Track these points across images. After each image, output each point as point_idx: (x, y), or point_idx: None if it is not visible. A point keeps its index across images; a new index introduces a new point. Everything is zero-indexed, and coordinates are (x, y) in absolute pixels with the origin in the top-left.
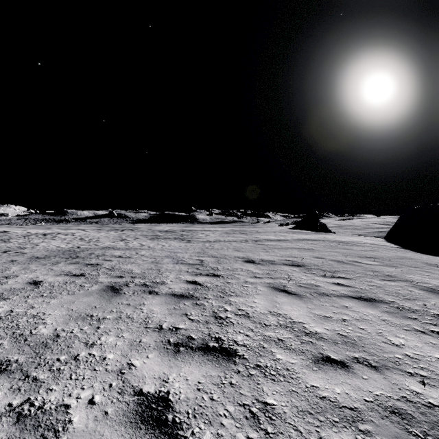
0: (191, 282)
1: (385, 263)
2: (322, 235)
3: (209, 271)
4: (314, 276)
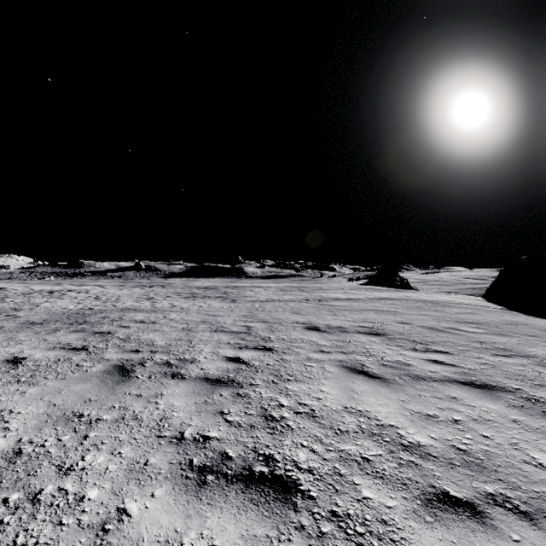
0: (232, 360)
1: (492, 330)
2: (404, 293)
3: (258, 343)
4: (401, 349)
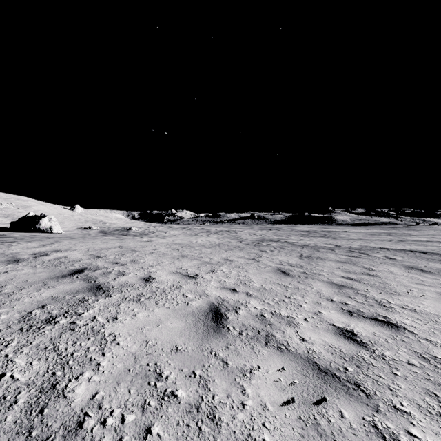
0: (348, 250)
1: None
2: None
3: (356, 249)
4: (426, 255)
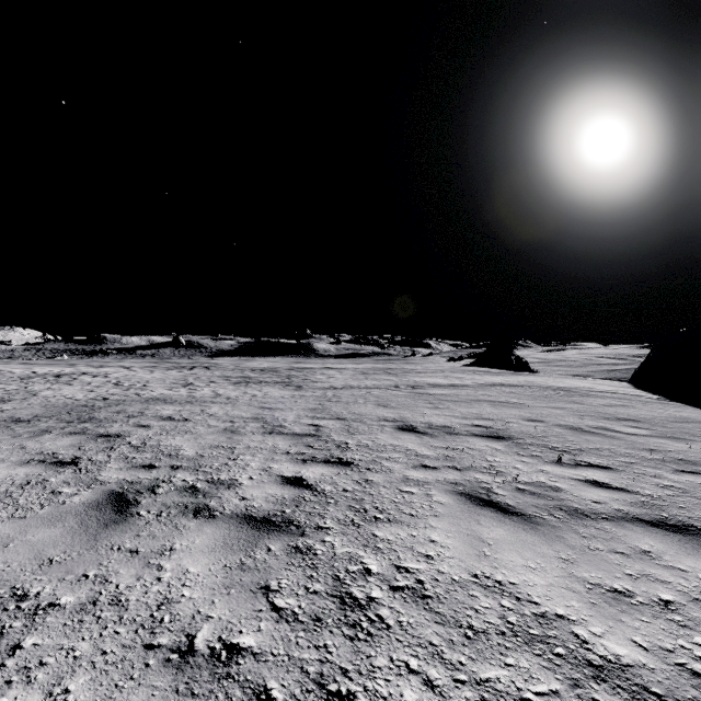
0: (290, 482)
1: (659, 430)
2: (524, 377)
3: (331, 453)
4: (539, 462)
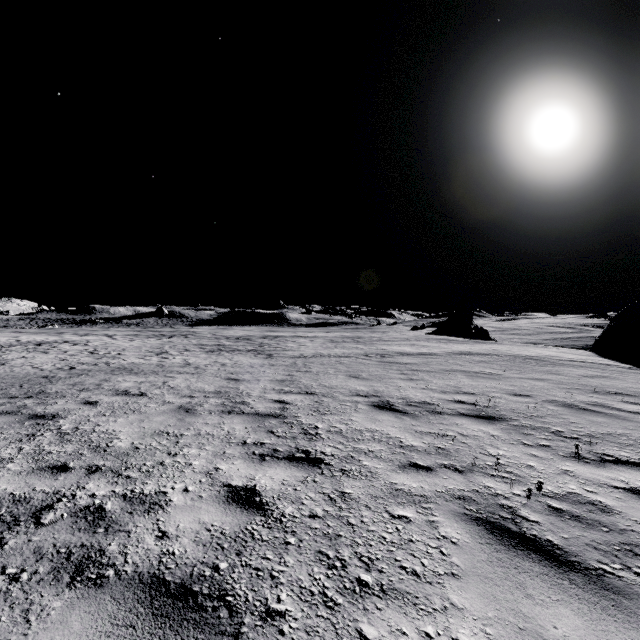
0: (238, 498)
1: None
2: (488, 345)
3: (296, 443)
4: (554, 456)
